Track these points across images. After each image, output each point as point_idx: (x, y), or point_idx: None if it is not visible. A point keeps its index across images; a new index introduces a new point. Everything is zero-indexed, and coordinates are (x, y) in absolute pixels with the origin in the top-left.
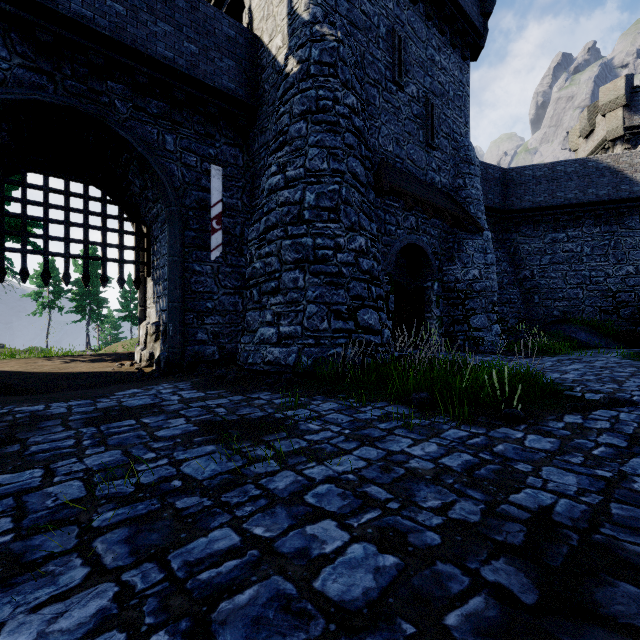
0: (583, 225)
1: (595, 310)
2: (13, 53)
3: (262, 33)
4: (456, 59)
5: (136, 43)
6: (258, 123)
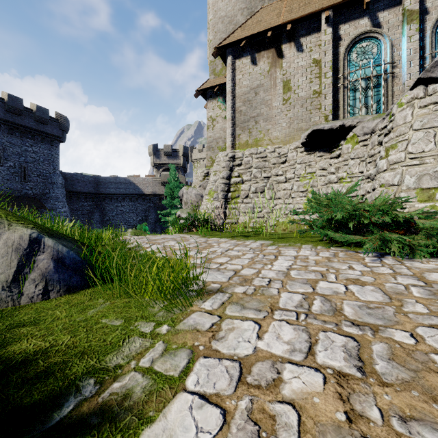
0: (126, 201)
1: None
2: None
3: None
4: (46, 146)
5: None
6: None
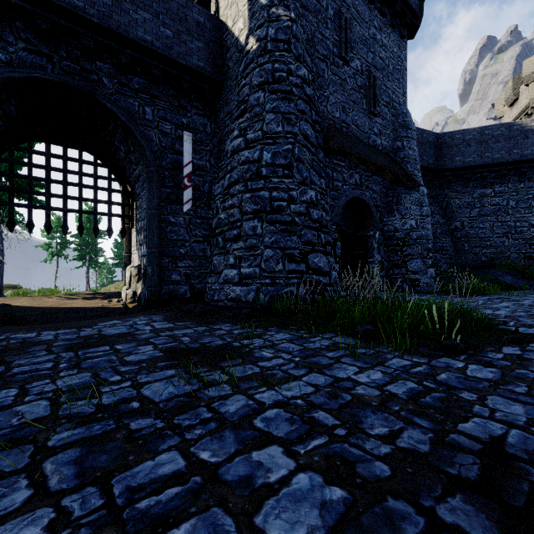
0: (509, 181)
1: (520, 256)
2: (18, 39)
3: (227, 19)
4: (395, 37)
5: (120, 28)
6: (223, 96)
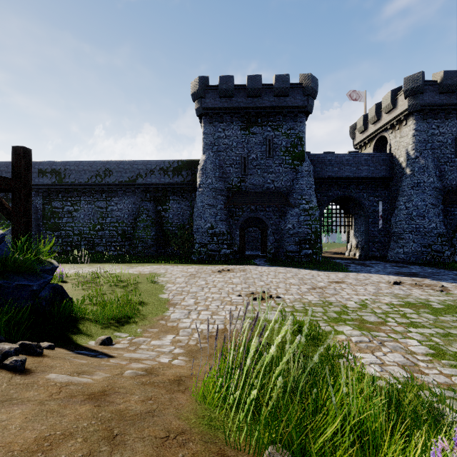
0: None
1: None
2: (333, 188)
3: (395, 153)
4: None
5: (358, 175)
6: (393, 181)
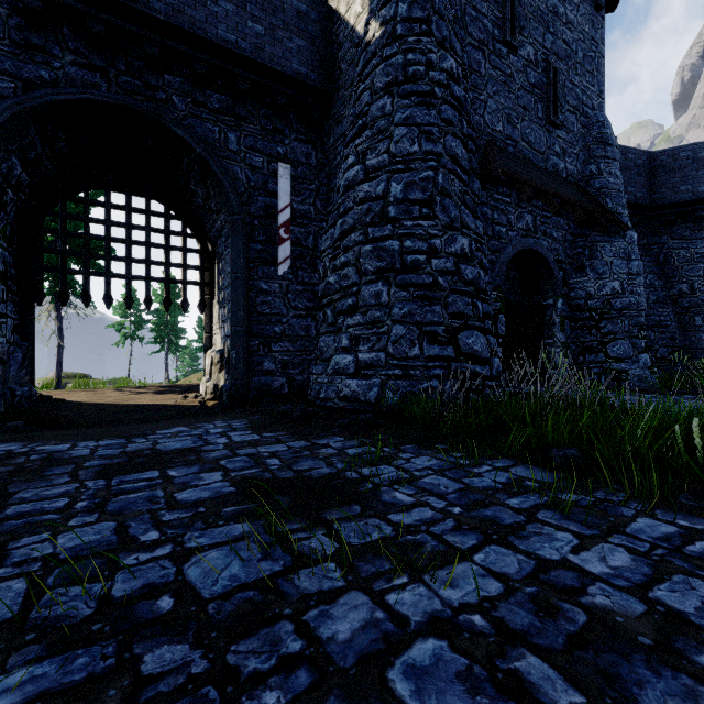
0: None
1: None
2: (65, 50)
3: (338, 3)
4: (586, 10)
5: (194, 27)
6: (334, 112)
